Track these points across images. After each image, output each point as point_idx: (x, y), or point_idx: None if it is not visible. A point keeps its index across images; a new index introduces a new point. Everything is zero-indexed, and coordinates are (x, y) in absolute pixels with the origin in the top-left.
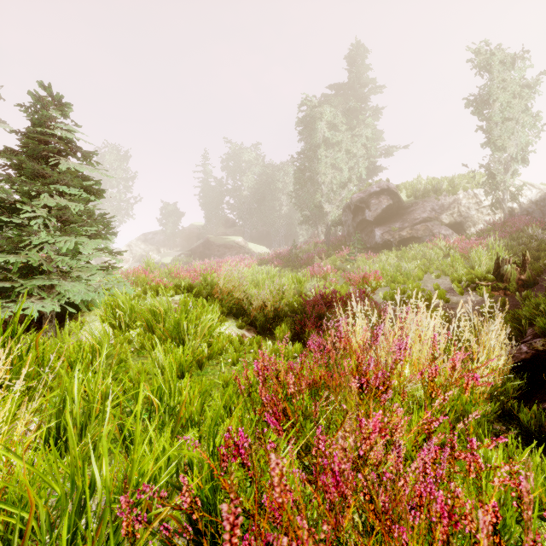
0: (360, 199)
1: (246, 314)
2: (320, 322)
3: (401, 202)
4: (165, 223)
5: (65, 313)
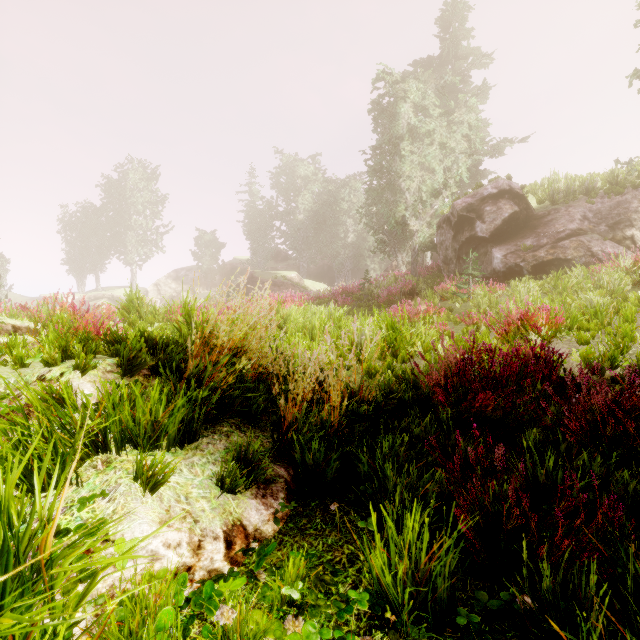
0: (467, 206)
1: (273, 409)
2: (470, 433)
3: (530, 209)
4: (200, 257)
5: None
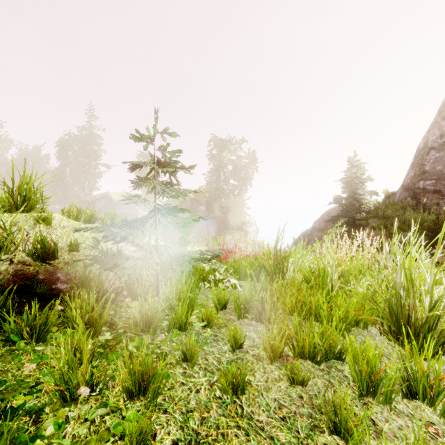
0: (91, 200)
1: None
2: None
3: (111, 203)
4: None
5: None
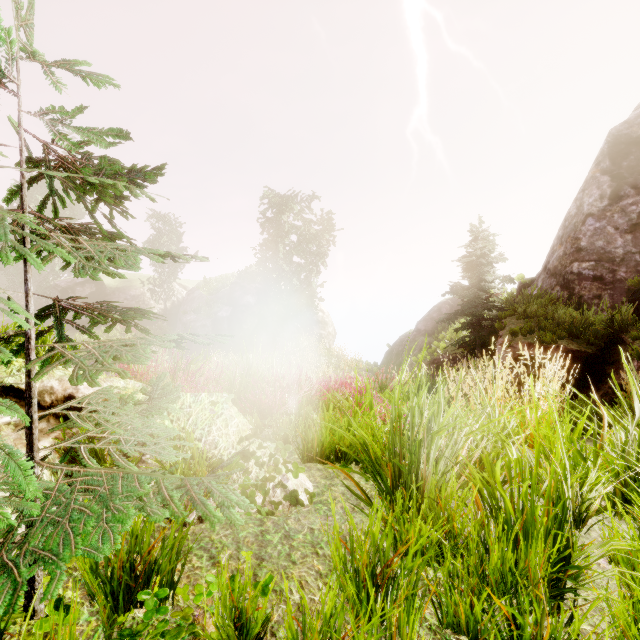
0: (67, 285)
1: None
2: None
3: (103, 290)
4: None
5: None
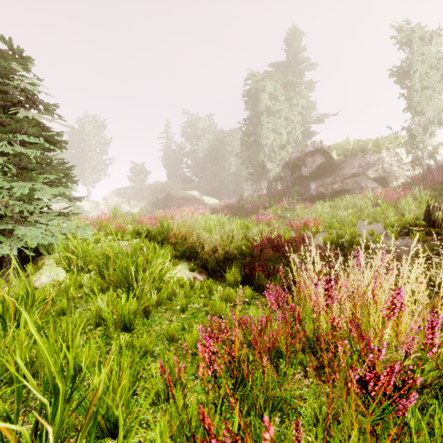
0: (297, 157)
1: (198, 257)
2: (267, 265)
3: (332, 160)
4: (134, 180)
5: (28, 256)
